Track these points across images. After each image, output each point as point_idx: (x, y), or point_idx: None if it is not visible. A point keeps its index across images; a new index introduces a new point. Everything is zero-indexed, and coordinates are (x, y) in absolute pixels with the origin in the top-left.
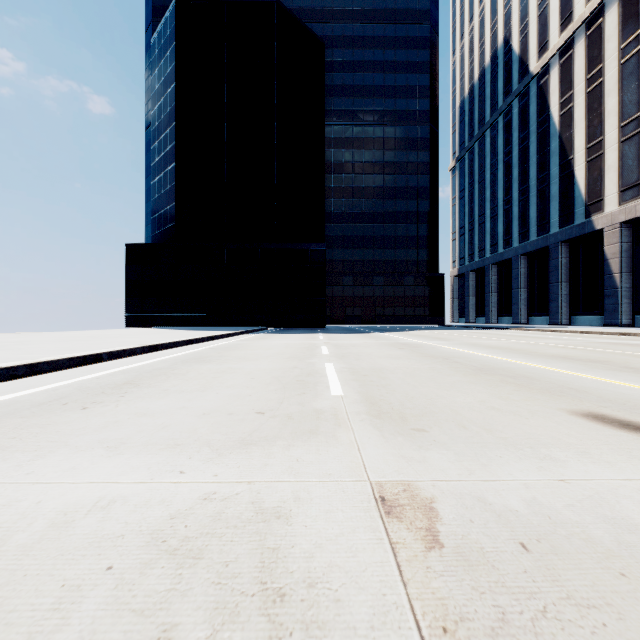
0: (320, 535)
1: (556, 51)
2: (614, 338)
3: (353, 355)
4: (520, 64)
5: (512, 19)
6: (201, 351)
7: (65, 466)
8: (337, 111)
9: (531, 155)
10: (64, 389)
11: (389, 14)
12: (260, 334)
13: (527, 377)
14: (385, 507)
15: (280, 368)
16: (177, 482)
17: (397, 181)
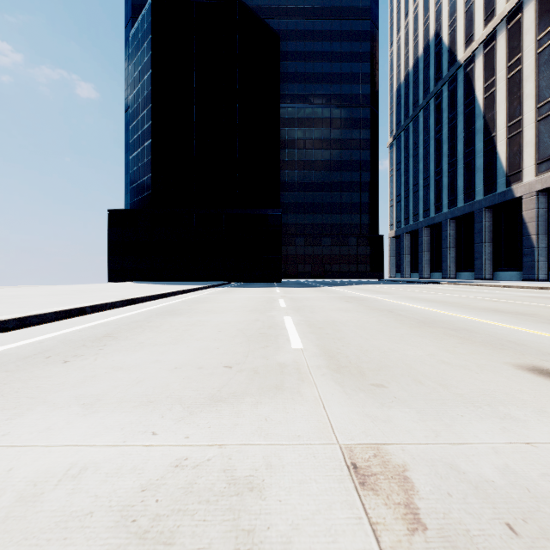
0: (296, 513)
1: (480, 42)
2: (534, 292)
3: (308, 308)
4: (449, 54)
5: (442, 15)
6: (173, 304)
7: (41, 426)
8: (291, 95)
9: (459, 133)
10: (49, 342)
11: (335, 11)
12: (225, 288)
13: (467, 330)
14: (358, 476)
15: (244, 321)
16: (149, 445)
17: (342, 155)
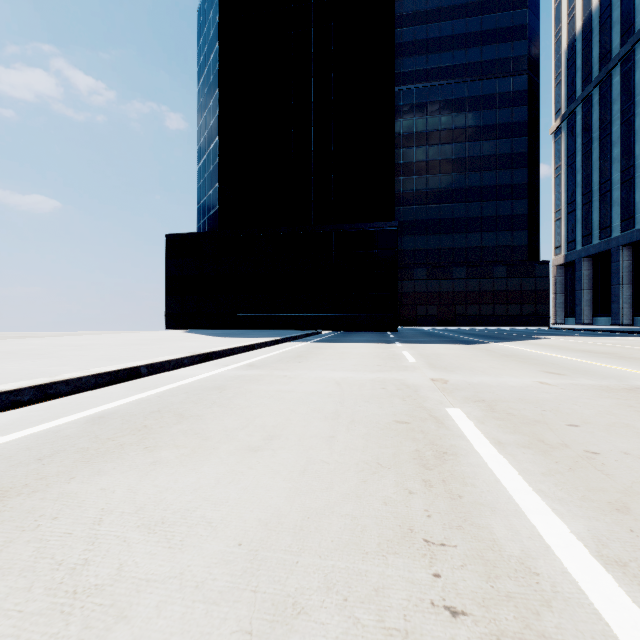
0: None
1: None
2: None
3: None
4: None
5: None
6: None
7: None
8: (407, 73)
9: None
10: None
11: None
12: (304, 344)
13: None
14: None
15: None
16: None
17: (484, 149)
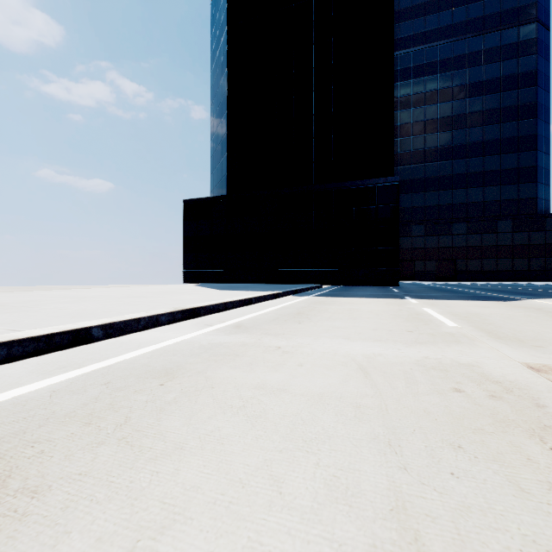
0: None
1: None
2: None
3: None
4: None
5: None
6: None
7: None
8: (404, 38)
9: None
10: None
11: None
12: (305, 298)
13: None
14: None
15: None
16: None
17: (486, 103)
